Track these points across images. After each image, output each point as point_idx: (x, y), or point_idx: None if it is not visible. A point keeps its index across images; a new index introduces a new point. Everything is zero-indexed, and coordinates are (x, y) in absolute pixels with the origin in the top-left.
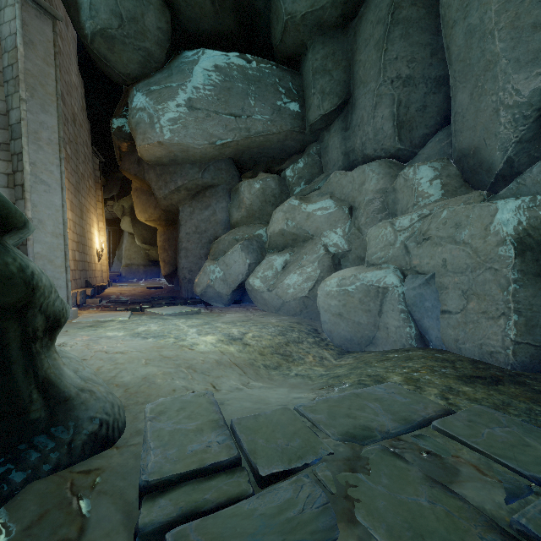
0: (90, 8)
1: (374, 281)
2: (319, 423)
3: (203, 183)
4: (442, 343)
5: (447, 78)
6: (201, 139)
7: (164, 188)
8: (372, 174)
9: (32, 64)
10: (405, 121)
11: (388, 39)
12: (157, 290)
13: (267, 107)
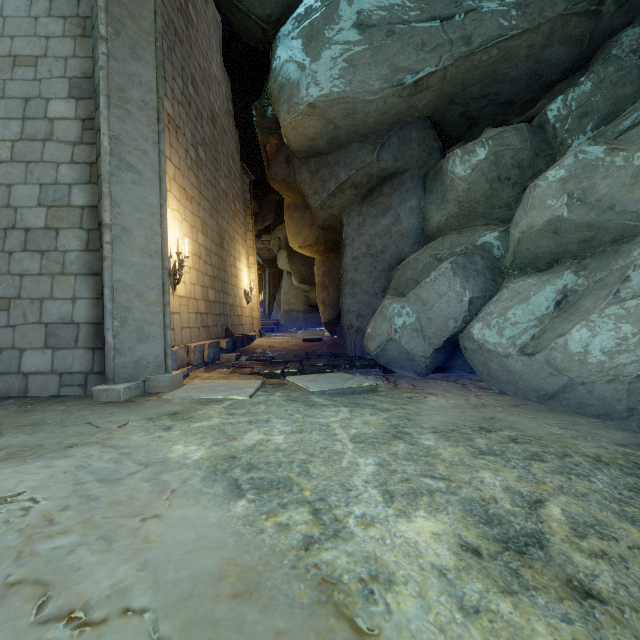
0: None
1: None
2: None
3: (379, 169)
4: None
5: None
6: (377, 82)
7: (321, 190)
8: None
9: None
10: None
11: None
12: (315, 343)
13: None
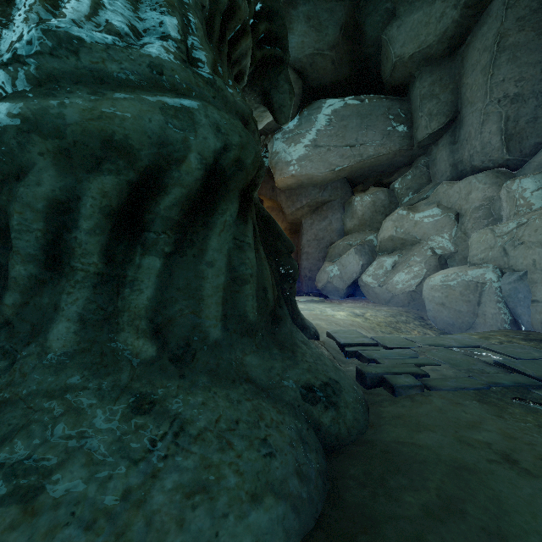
0: None
1: (474, 278)
2: (416, 341)
3: (322, 200)
4: (531, 326)
5: None
6: (323, 169)
7: (291, 206)
8: (478, 185)
9: None
10: (514, 133)
11: (494, 65)
12: None
13: (377, 134)
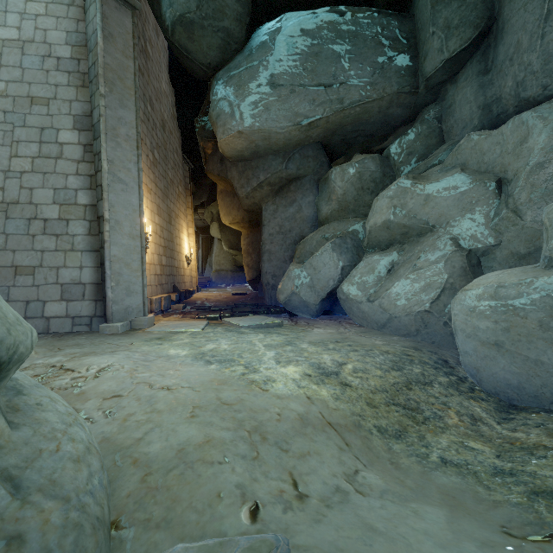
0: None
1: None
2: None
3: (287, 175)
4: None
5: None
6: (284, 121)
7: (246, 185)
8: (542, 122)
9: (111, 58)
10: None
11: None
12: (241, 296)
13: (365, 68)
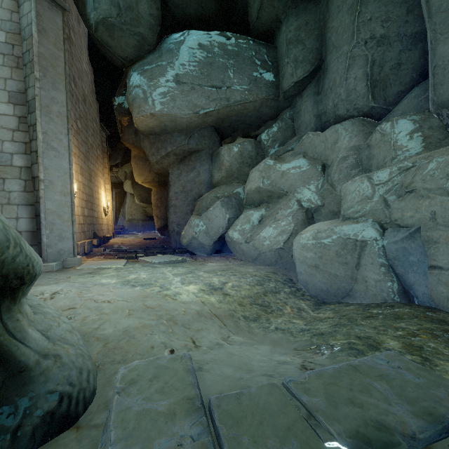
0: (94, 1)
1: (352, 235)
2: (318, 413)
3: (189, 148)
4: (431, 300)
5: (424, 33)
6: (187, 110)
7: (156, 154)
8: (345, 132)
9: (45, 49)
10: (378, 80)
11: (362, 1)
12: (152, 240)
13: (244, 78)
